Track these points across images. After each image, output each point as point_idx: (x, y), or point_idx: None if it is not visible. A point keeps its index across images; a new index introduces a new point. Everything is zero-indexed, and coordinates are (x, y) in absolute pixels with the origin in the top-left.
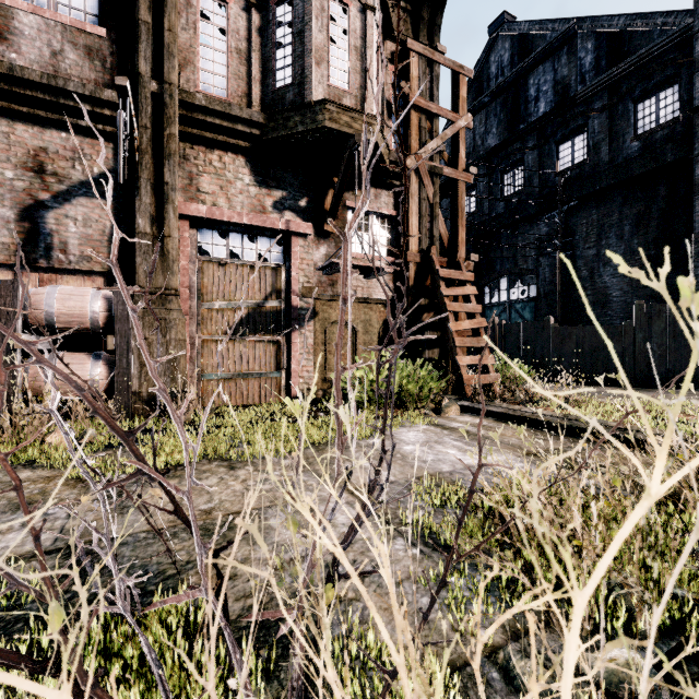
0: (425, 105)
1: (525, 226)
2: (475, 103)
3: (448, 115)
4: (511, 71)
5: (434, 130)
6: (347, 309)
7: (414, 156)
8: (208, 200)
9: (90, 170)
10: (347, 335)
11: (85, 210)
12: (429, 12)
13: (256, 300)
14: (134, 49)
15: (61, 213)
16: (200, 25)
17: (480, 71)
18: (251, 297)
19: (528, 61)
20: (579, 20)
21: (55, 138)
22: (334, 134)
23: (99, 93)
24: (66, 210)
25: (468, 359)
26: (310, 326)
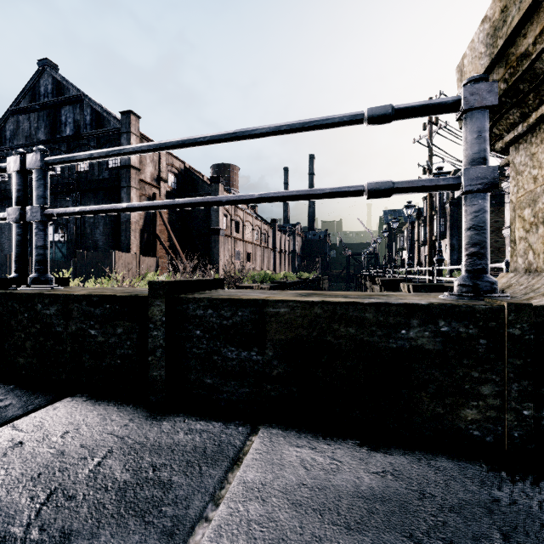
0: None
1: (62, 197)
2: (30, 105)
3: None
4: (51, 99)
5: None
6: None
7: None
8: None
9: None
10: None
11: None
12: None
13: None
14: None
15: None
16: None
17: (34, 85)
18: None
19: (60, 99)
20: (84, 94)
21: None
22: None
23: None
24: None
25: None
26: None
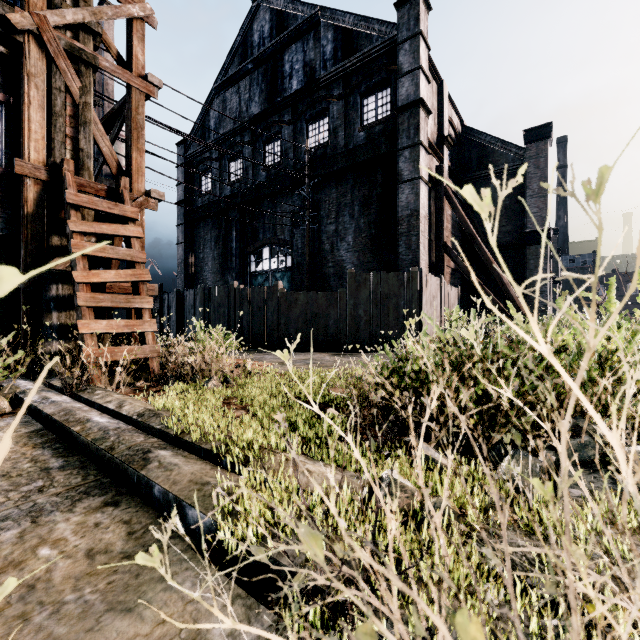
0: None
1: (283, 198)
2: (240, 67)
3: None
4: (270, 43)
5: None
6: None
7: (30, 14)
8: None
9: None
10: None
11: None
12: None
13: None
14: None
15: None
16: None
17: (245, 36)
18: None
19: (283, 37)
20: (322, 9)
21: None
22: None
23: None
24: None
25: (102, 325)
26: None
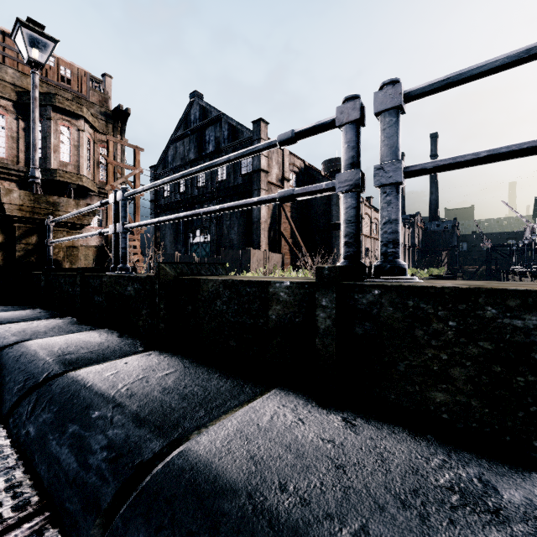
0: (116, 164)
1: (206, 205)
2: (184, 132)
3: (129, 168)
4: (199, 123)
5: (122, 174)
6: None
7: (110, 186)
8: None
9: None
10: None
11: None
12: (120, 122)
13: None
14: None
15: None
16: None
17: (187, 115)
18: None
19: (205, 122)
20: (222, 113)
21: None
22: (63, 181)
23: None
24: None
25: None
26: None
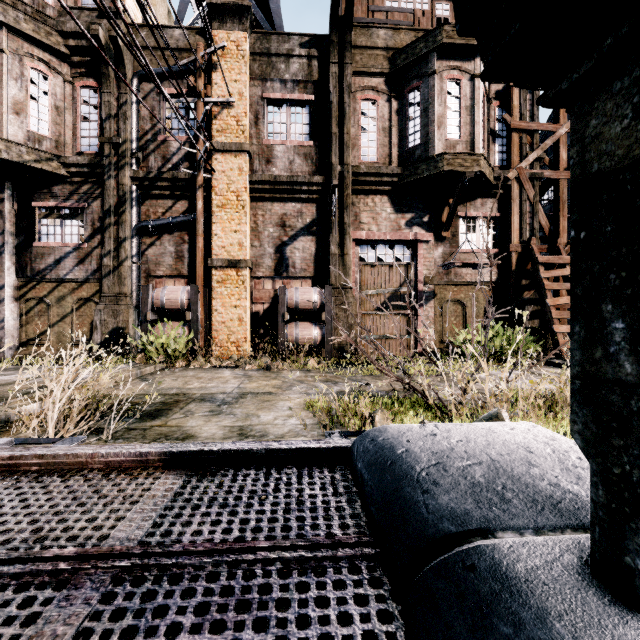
0: (525, 126)
1: None
2: None
3: (548, 127)
4: None
5: (534, 143)
6: (459, 291)
7: (515, 169)
8: (365, 227)
9: (305, 221)
10: (459, 310)
11: (303, 243)
12: None
13: (394, 288)
14: (327, 147)
15: (292, 247)
16: (361, 120)
17: None
18: (391, 286)
19: None
20: None
21: (290, 207)
22: (450, 173)
23: (312, 179)
24: (294, 245)
25: (564, 328)
26: (431, 303)
